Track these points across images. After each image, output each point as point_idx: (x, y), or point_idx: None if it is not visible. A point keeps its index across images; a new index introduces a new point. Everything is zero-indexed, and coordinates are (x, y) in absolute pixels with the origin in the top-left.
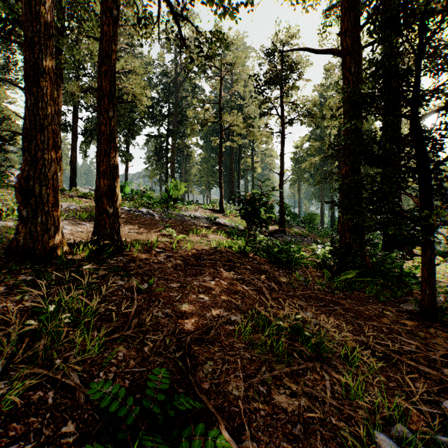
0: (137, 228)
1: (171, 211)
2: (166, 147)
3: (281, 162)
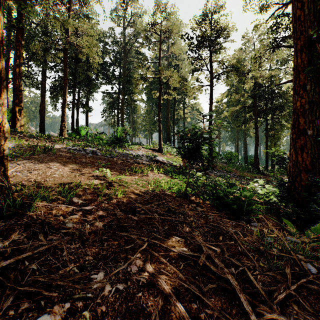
0: (68, 168)
1: (116, 150)
2: (118, 101)
3: (210, 109)
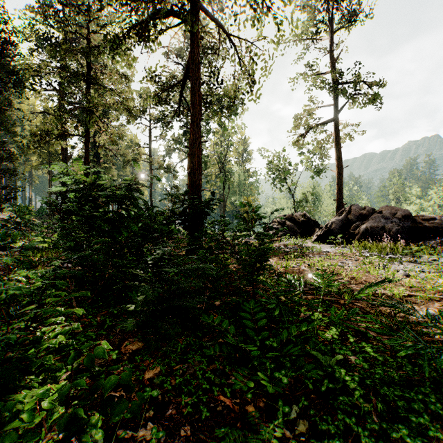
0: None
1: None
2: None
3: (49, 184)
